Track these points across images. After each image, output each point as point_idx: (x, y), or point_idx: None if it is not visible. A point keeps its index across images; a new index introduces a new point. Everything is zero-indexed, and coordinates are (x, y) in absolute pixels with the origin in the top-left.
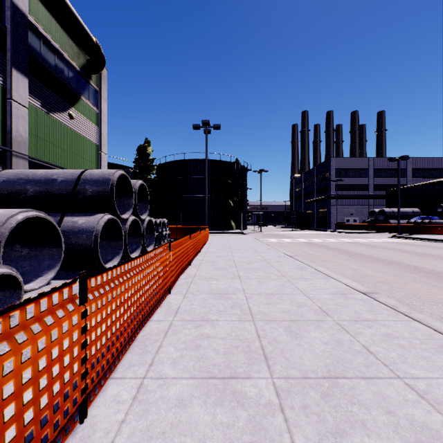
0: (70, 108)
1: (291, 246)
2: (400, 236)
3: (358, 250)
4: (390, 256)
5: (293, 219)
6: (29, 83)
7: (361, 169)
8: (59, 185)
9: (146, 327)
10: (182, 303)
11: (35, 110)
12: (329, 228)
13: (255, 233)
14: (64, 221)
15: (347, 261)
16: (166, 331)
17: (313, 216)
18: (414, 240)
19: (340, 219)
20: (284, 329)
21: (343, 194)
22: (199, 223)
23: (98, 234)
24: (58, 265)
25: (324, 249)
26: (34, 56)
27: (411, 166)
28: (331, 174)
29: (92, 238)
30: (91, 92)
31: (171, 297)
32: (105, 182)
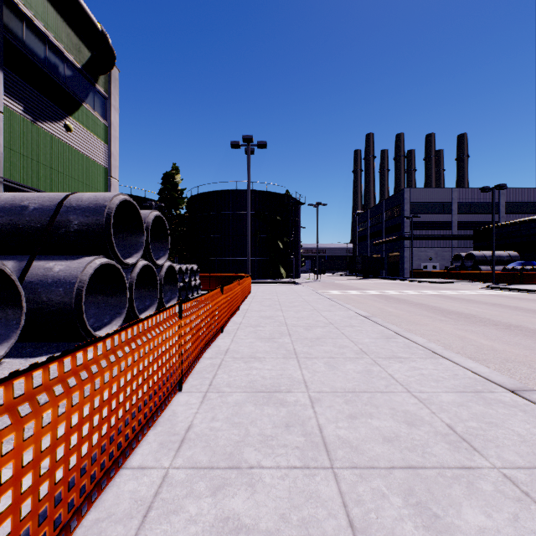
0: (67, 117)
1: (360, 300)
2: (498, 287)
3: (452, 307)
4: (499, 315)
5: (358, 264)
6: (5, 79)
7: (442, 202)
8: (31, 215)
9: (109, 491)
10: (197, 415)
11: (15, 116)
12: (403, 277)
13: (311, 283)
14: (33, 267)
15: (444, 323)
16: (147, 507)
17: (382, 261)
18: (518, 292)
19: (416, 264)
20: (402, 499)
21: (420, 233)
22: (239, 271)
23: (83, 287)
24: (14, 336)
25: (405, 305)
26: (14, 43)
27: (505, 199)
28: (405, 208)
29: (73, 293)
30: (97, 98)
31: (180, 401)
32: (98, 210)
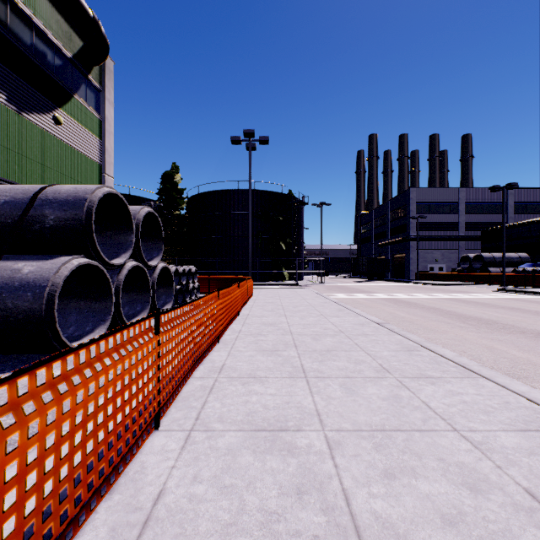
0: (56, 109)
1: (368, 304)
2: (510, 289)
3: (468, 312)
4: (523, 321)
5: (363, 266)
6: None
7: (449, 203)
8: (1, 209)
9: None
10: (173, 472)
11: None
12: (408, 279)
13: (315, 285)
14: None
15: (465, 330)
16: None
17: (387, 263)
18: (533, 295)
19: (422, 266)
20: None
21: (426, 234)
22: (241, 272)
23: (56, 291)
24: None
25: (417, 309)
26: None
27: (513, 199)
28: (411, 209)
29: (43, 298)
30: (89, 91)
31: (154, 446)
32: (77, 203)
